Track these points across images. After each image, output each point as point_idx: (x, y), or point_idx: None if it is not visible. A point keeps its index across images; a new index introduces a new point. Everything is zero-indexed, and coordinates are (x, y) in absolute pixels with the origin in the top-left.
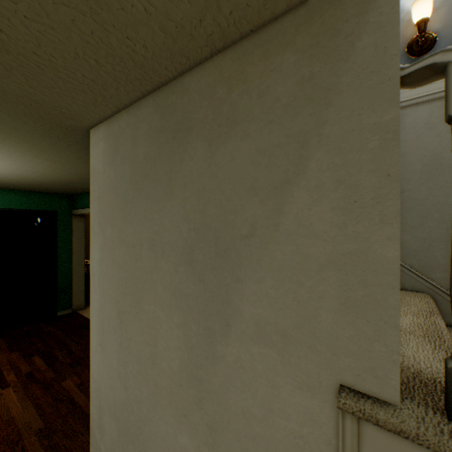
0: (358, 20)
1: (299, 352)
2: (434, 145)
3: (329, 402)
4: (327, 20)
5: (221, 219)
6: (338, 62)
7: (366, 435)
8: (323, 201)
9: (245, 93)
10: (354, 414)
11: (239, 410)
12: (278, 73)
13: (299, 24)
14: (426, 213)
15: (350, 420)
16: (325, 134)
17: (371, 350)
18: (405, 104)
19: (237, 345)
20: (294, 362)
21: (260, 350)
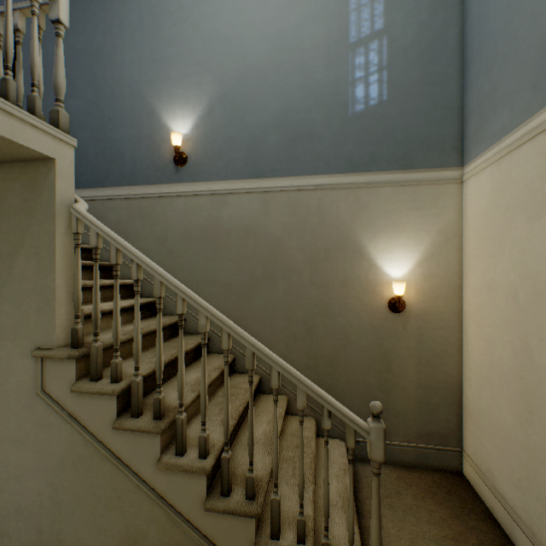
0: (44, 182)
1: (22, 339)
2: (187, 224)
3: (34, 358)
4: (33, 175)
5: None
6: (37, 198)
7: (47, 366)
8: (31, 262)
9: None
10: (38, 356)
11: None
12: (12, 192)
13: (22, 171)
14: (184, 266)
15: (40, 362)
16: (32, 230)
17: (48, 328)
18: (174, 195)
19: None
20: (20, 345)
21: (3, 344)
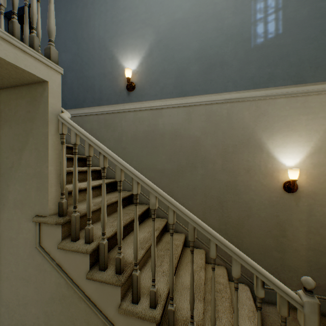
0: (41, 98)
1: (27, 208)
2: (135, 130)
3: (34, 222)
4: (34, 94)
5: (2, 160)
6: (36, 109)
7: (42, 228)
8: (33, 155)
9: (11, 110)
10: (36, 221)
11: (9, 238)
12: (21, 106)
13: (27, 92)
14: (133, 158)
15: (38, 225)
16: (33, 132)
17: (43, 202)
18: (126, 111)
19: (8, 212)
20: (25, 212)
21: (15, 211)
